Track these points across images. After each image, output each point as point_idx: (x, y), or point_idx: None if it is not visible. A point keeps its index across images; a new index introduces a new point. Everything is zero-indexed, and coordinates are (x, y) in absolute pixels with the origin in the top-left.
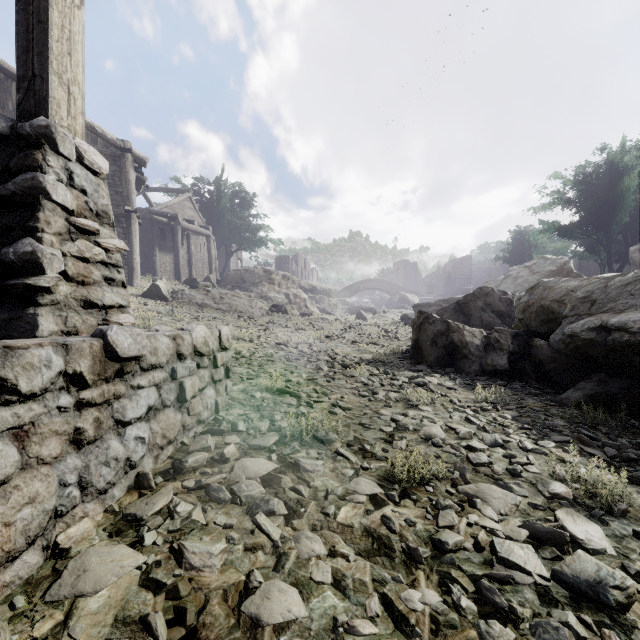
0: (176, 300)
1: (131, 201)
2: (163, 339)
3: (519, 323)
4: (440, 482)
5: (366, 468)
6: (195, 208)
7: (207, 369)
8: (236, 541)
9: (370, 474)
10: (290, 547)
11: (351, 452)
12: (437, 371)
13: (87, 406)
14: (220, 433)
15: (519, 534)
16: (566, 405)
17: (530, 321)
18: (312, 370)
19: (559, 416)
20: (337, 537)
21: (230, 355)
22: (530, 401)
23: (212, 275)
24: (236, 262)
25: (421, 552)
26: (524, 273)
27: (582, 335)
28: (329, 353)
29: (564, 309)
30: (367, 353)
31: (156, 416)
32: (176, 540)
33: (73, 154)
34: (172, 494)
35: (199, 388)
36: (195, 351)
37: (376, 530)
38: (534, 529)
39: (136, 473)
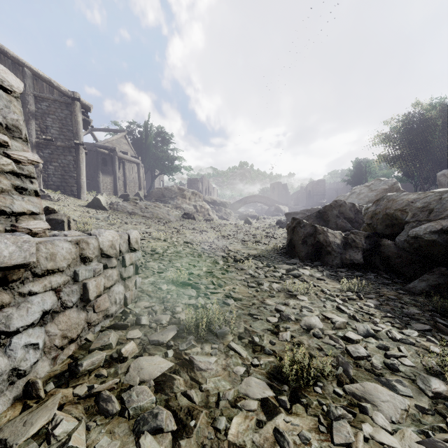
0: (112, 209)
1: (79, 136)
2: (63, 244)
3: (367, 227)
4: (326, 380)
5: (256, 365)
6: (129, 143)
7: (115, 268)
8: None
9: (260, 372)
10: None
11: (242, 345)
12: (308, 264)
13: None
14: (124, 327)
15: None
16: (414, 293)
17: (377, 225)
18: (211, 264)
19: (412, 304)
20: None
21: (139, 255)
22: (385, 290)
23: (141, 192)
24: (159, 183)
25: None
26: (365, 190)
27: (425, 237)
28: (224, 250)
29: (406, 216)
30: (253, 249)
31: (54, 319)
32: None
33: None
34: (56, 409)
35: (106, 286)
36: (102, 254)
37: None
38: None
39: (26, 381)
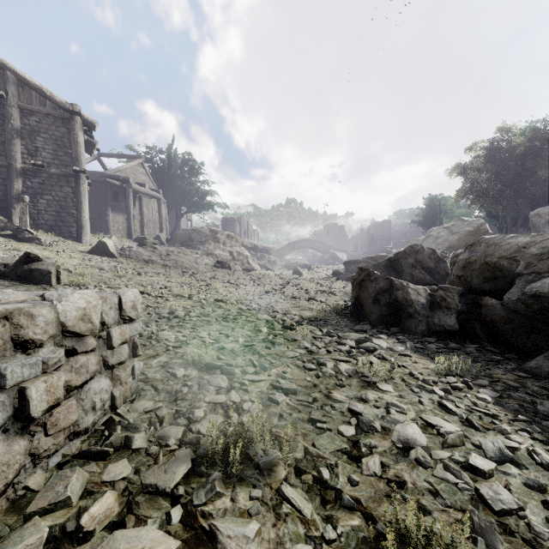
0: (123, 256)
1: (80, 162)
2: None
3: (456, 280)
4: None
5: (331, 541)
6: (147, 173)
7: (93, 353)
8: None
9: None
10: None
11: (302, 489)
12: (382, 331)
13: None
14: (102, 456)
15: None
16: (539, 376)
17: (472, 278)
18: (250, 332)
19: (544, 395)
20: None
21: (140, 326)
22: (497, 371)
23: (162, 234)
24: (186, 223)
25: None
26: (444, 233)
27: None
28: (269, 311)
29: (517, 266)
30: (307, 310)
31: None
32: None
33: None
34: None
35: (75, 385)
36: (64, 331)
37: None
38: None
39: None
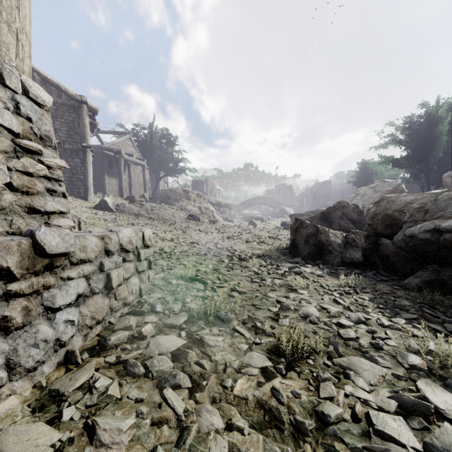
0: (119, 211)
1: (86, 139)
2: (92, 238)
3: (368, 227)
4: (318, 355)
5: (258, 343)
6: (134, 145)
7: (132, 262)
8: (145, 415)
9: (261, 348)
10: (192, 420)
11: (245, 329)
12: (309, 263)
13: (15, 297)
14: (141, 313)
15: (389, 405)
16: (408, 289)
17: (377, 226)
18: (216, 262)
19: (404, 297)
20: (233, 409)
21: (152, 251)
22: (381, 286)
23: (146, 193)
24: (164, 184)
25: (307, 425)
26: (369, 192)
27: (420, 236)
28: (229, 249)
29: (404, 216)
30: (257, 249)
31: (85, 302)
32: (92, 415)
33: (19, 88)
34: (93, 370)
35: (125, 277)
36: (121, 248)
37: (267, 402)
38: (402, 400)
39: (66, 350)
